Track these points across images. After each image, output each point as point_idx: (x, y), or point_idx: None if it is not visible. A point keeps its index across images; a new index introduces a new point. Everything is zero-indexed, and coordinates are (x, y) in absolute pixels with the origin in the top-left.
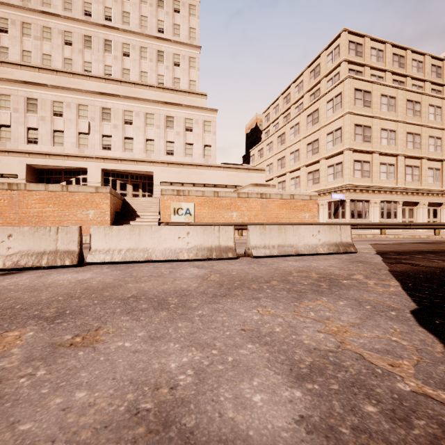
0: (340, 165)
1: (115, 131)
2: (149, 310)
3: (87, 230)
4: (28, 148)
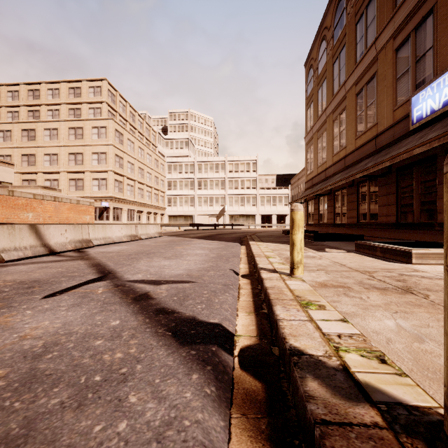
0: (105, 181)
1: None
2: (179, 244)
3: None
4: None
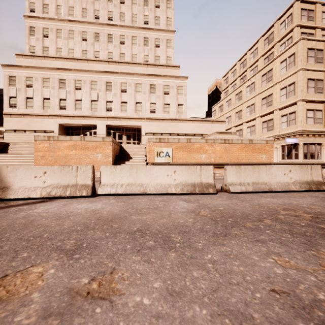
0: (293, 114)
1: (114, 97)
2: (157, 249)
3: (96, 168)
4: (60, 112)
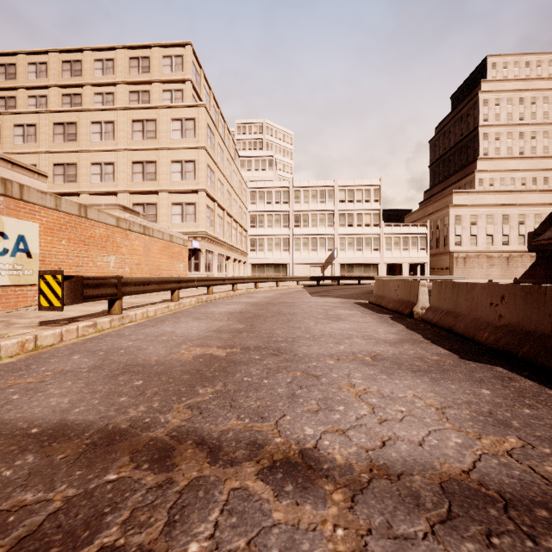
0: (192, 207)
1: None
2: None
3: None
4: None
